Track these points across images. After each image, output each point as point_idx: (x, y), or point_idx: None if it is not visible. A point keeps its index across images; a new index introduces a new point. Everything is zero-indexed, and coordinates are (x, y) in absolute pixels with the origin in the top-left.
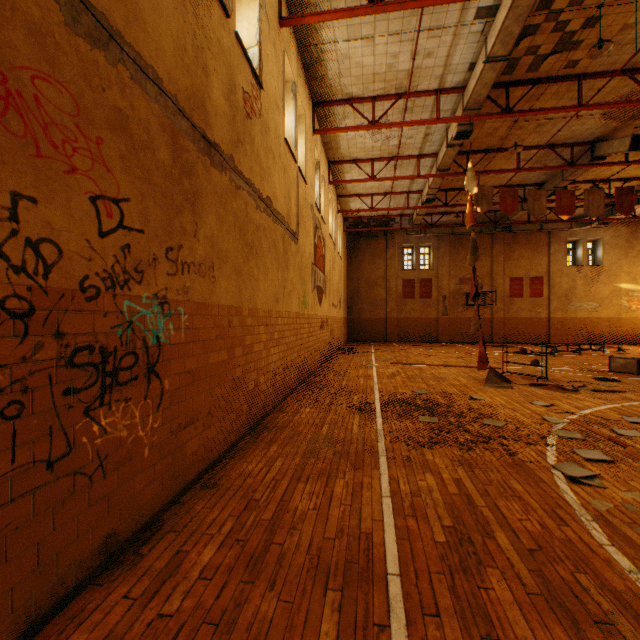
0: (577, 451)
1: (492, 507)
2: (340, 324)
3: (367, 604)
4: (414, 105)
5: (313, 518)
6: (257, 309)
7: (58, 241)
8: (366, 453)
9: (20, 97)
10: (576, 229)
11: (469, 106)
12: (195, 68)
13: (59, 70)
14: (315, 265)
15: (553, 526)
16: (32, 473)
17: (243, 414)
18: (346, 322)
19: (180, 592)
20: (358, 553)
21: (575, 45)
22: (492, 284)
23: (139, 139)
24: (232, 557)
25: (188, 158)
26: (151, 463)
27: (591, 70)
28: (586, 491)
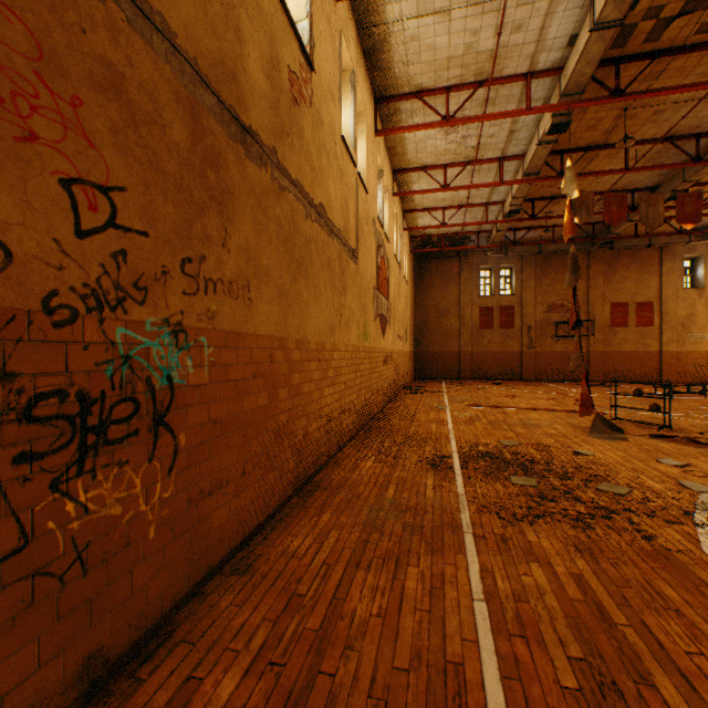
0: None
1: (639, 627)
2: (406, 359)
3: None
4: (497, 95)
5: (377, 631)
6: (307, 341)
7: (4, 238)
8: (446, 528)
9: None
10: (696, 243)
11: (568, 90)
12: (224, 28)
13: None
14: (377, 290)
15: None
16: None
17: (289, 471)
18: (413, 356)
19: None
20: (445, 701)
21: None
22: (588, 311)
23: (140, 108)
24: (261, 694)
25: (214, 143)
26: (159, 546)
27: None
28: None
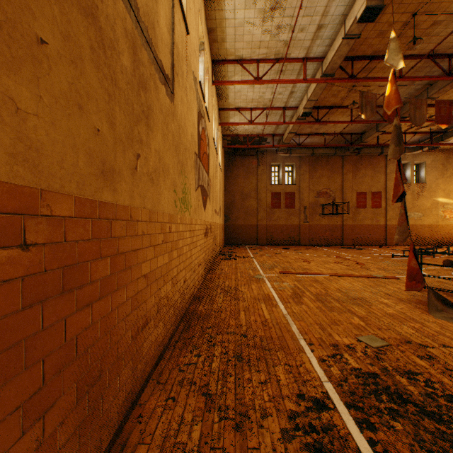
0: None
1: None
2: (220, 230)
3: None
4: None
5: None
6: None
7: None
8: None
9: None
10: (408, 154)
11: None
12: None
13: None
14: (199, 159)
15: None
16: None
17: None
18: (224, 228)
19: None
20: None
21: None
22: (343, 197)
23: None
24: None
25: None
26: None
27: None
28: None
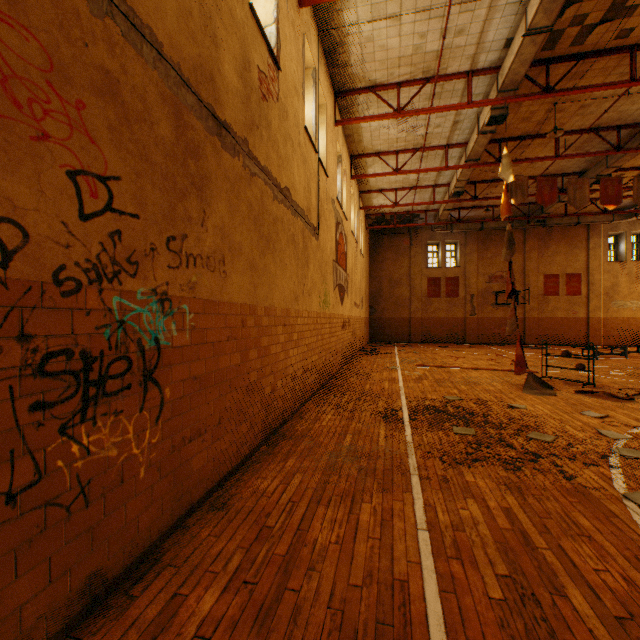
0: None
1: (556, 550)
2: (362, 324)
3: None
4: (442, 90)
5: (335, 555)
6: (274, 308)
7: (22, 222)
8: (395, 471)
9: None
10: (619, 222)
11: (504, 87)
12: (202, 36)
13: (24, 12)
14: (336, 262)
15: None
16: None
17: (258, 422)
18: (368, 322)
19: None
20: (392, 610)
21: (629, 11)
22: (524, 282)
23: (133, 109)
24: (237, 607)
25: (194, 137)
26: (148, 484)
27: None
28: None
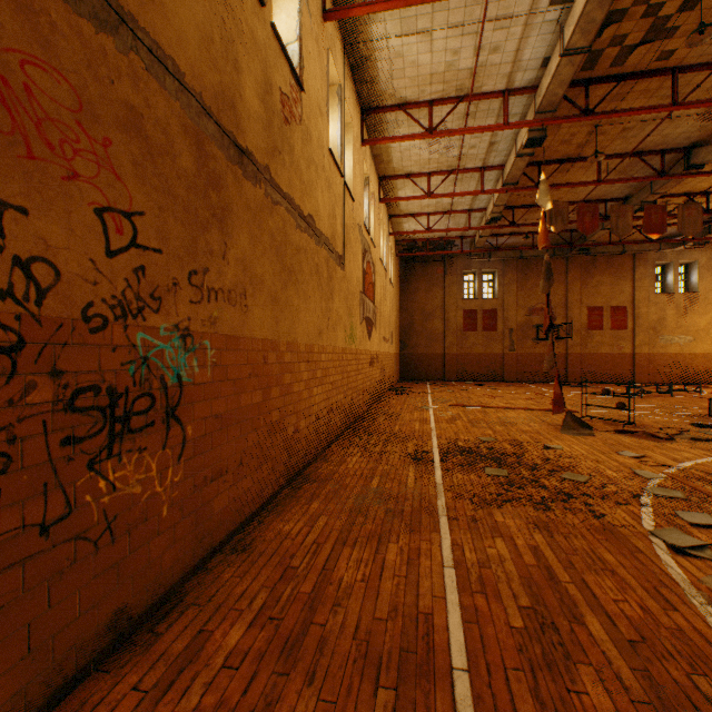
0: (679, 514)
1: (579, 583)
2: (392, 360)
3: (428, 709)
4: (477, 109)
5: (361, 592)
6: (297, 343)
7: (55, 260)
8: (423, 512)
9: (6, 85)
10: (666, 251)
11: (542, 108)
12: (224, 62)
13: (56, 55)
14: (364, 294)
15: (658, 610)
16: (21, 540)
17: (281, 464)
18: (399, 358)
19: (200, 684)
20: (416, 639)
21: (670, 32)
22: (567, 315)
23: (156, 142)
24: (264, 640)
25: (215, 167)
26: (171, 524)
27: (688, 62)
28: (695, 565)
